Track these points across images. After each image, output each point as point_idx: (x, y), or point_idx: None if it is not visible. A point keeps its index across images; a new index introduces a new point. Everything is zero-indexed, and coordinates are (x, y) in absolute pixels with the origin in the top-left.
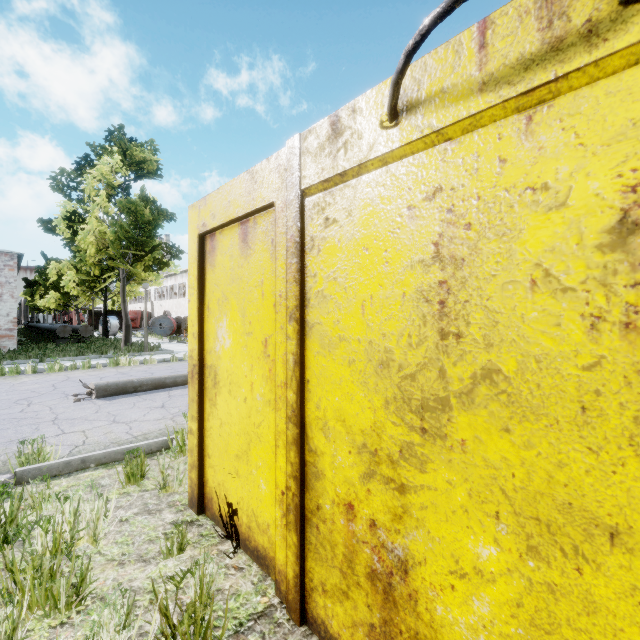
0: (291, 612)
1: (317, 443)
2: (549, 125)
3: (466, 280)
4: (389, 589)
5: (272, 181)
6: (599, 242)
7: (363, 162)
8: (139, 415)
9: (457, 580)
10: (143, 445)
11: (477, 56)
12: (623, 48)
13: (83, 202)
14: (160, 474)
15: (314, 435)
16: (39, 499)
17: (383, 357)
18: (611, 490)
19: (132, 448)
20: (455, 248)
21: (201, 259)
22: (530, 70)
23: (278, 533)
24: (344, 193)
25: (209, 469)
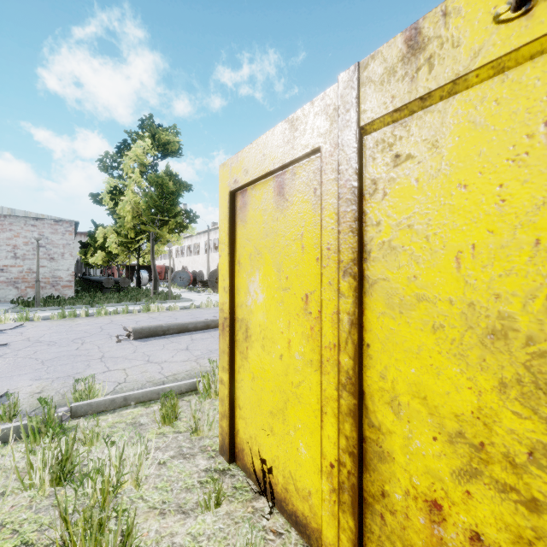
0: None
1: (381, 419)
2: None
3: None
4: None
5: (317, 125)
6: None
7: (462, 75)
8: (168, 356)
9: None
10: (174, 386)
11: None
12: None
13: (122, 179)
14: (192, 418)
15: (377, 409)
16: (90, 436)
17: (495, 325)
18: None
19: (165, 389)
20: None
21: (232, 215)
22: None
23: (325, 508)
24: (425, 121)
25: (240, 420)
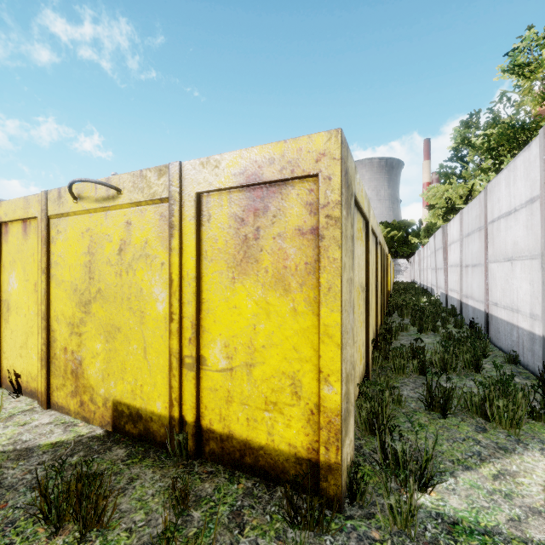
0: (43, 406)
1: (55, 327)
2: (110, 218)
3: (95, 260)
4: (77, 374)
5: (37, 206)
6: (117, 253)
7: (68, 212)
8: None
9: (93, 359)
10: None
11: (95, 190)
12: (118, 204)
13: None
14: None
15: (54, 323)
16: None
17: (75, 287)
18: (119, 318)
19: None
20: (93, 250)
21: None
22: (105, 201)
23: (39, 374)
24: (64, 221)
25: (4, 360)
